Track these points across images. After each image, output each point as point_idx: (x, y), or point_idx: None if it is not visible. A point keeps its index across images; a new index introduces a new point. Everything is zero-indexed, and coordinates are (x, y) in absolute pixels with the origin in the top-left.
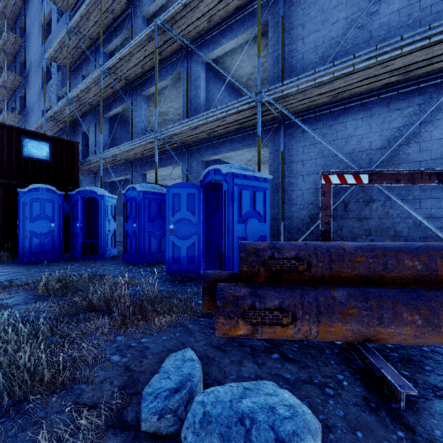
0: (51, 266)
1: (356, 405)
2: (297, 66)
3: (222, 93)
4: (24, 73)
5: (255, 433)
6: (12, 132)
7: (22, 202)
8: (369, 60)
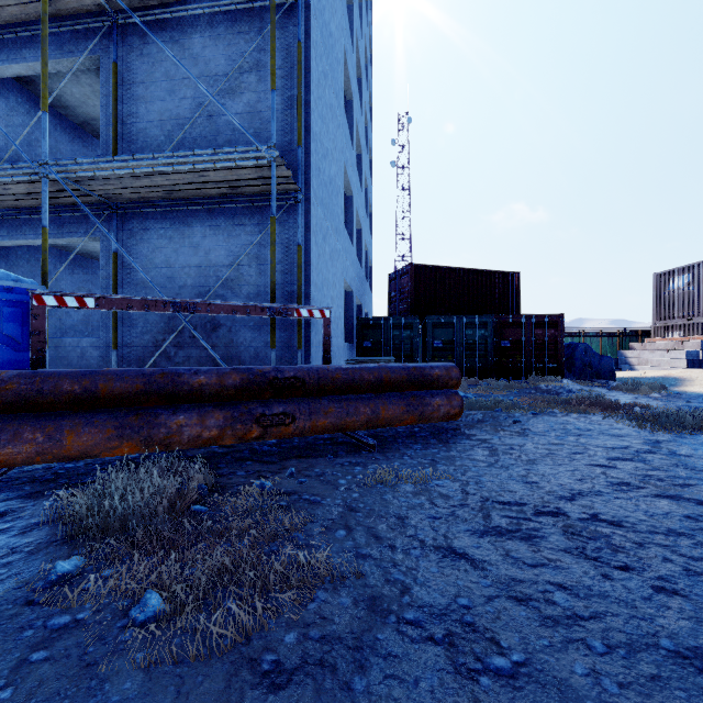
0: None
1: None
2: (139, 138)
3: (54, 134)
4: None
5: None
6: None
7: None
8: (167, 166)
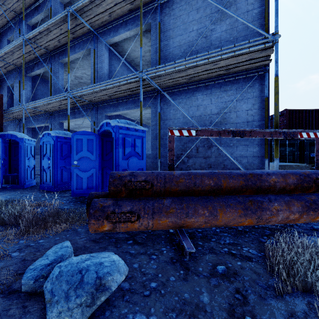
0: None
1: (165, 262)
2: (169, 56)
3: (122, 67)
4: None
5: (86, 276)
6: None
7: None
8: (205, 60)
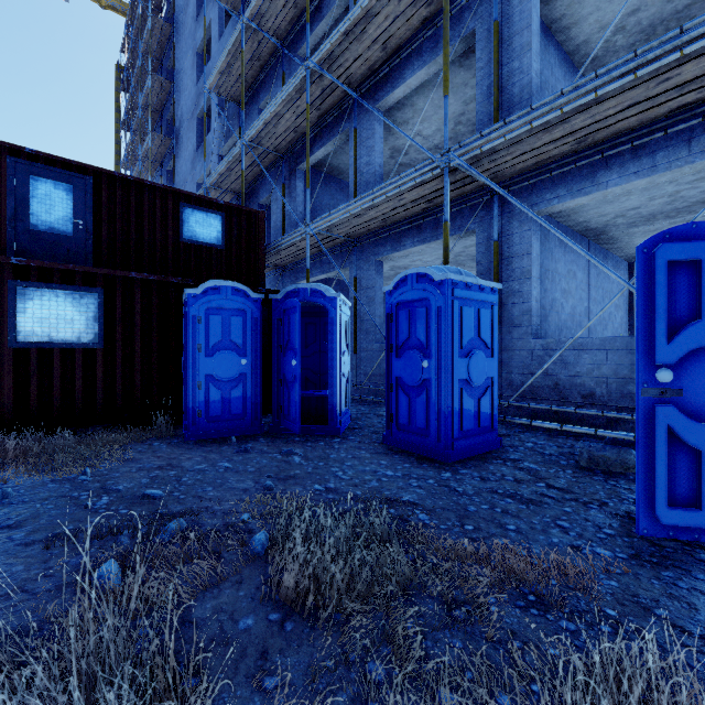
0: (250, 454)
1: None
2: None
3: (554, 71)
4: (173, 132)
5: None
6: (166, 198)
7: (192, 316)
8: None
